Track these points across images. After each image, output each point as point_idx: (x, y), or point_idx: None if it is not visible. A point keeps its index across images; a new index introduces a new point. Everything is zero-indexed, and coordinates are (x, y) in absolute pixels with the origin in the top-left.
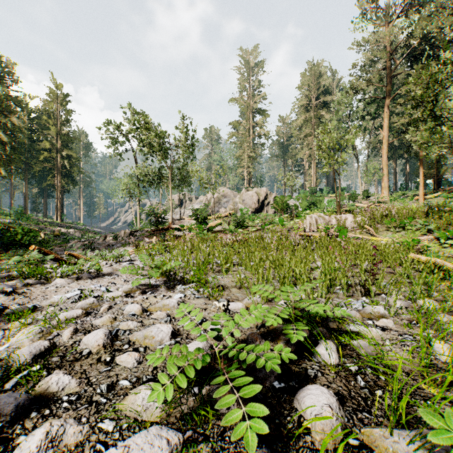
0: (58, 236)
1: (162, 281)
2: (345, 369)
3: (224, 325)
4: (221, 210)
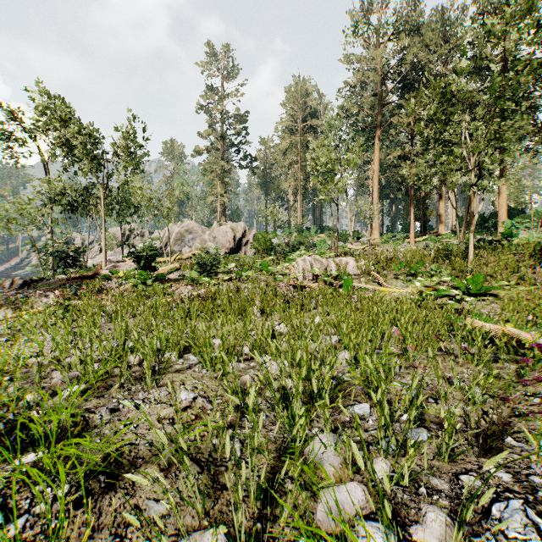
0: None
1: None
2: None
3: None
4: (185, 250)
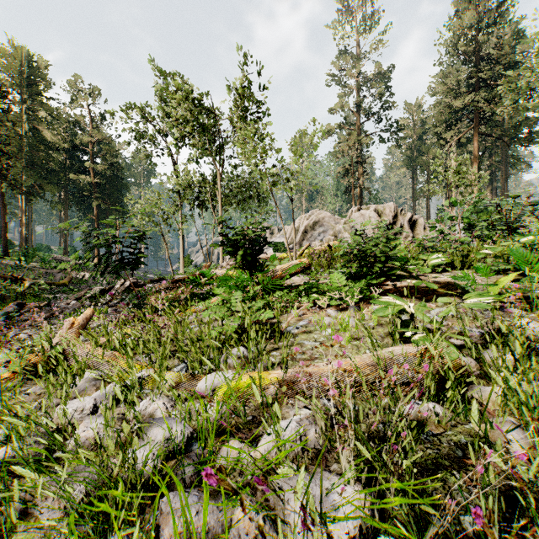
0: (66, 285)
1: None
2: None
3: None
4: (315, 244)
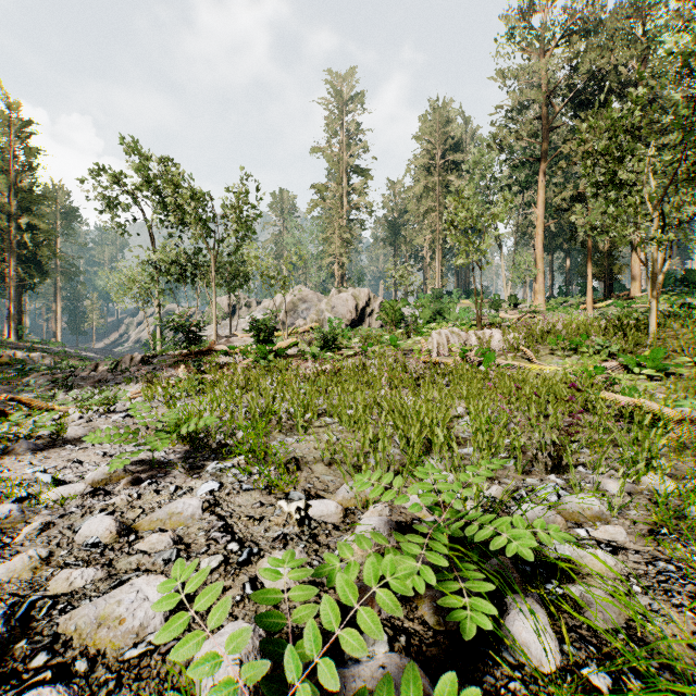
0: (9, 364)
1: (181, 452)
2: (583, 683)
3: (296, 600)
4: (298, 322)
